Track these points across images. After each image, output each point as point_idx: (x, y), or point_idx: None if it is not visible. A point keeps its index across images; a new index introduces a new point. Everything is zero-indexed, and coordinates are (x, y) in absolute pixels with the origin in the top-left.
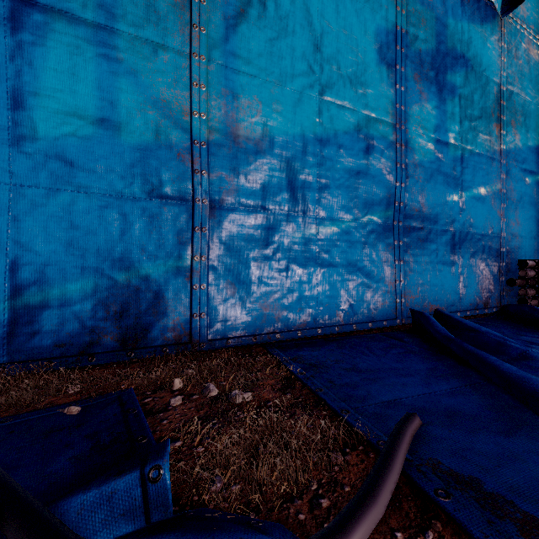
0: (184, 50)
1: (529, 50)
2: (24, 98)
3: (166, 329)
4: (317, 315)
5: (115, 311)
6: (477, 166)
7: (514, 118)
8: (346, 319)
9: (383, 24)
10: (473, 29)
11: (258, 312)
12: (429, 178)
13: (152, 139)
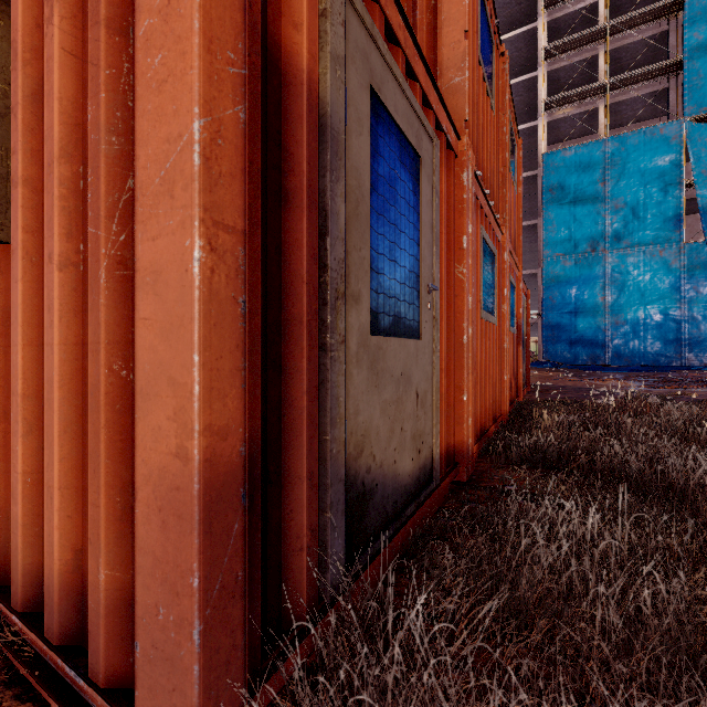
0: (603, 310)
1: None
2: (576, 326)
3: (600, 363)
4: (643, 363)
5: (590, 359)
6: None
7: None
8: (655, 365)
9: (674, 278)
10: None
11: (622, 361)
12: (703, 320)
13: (597, 328)
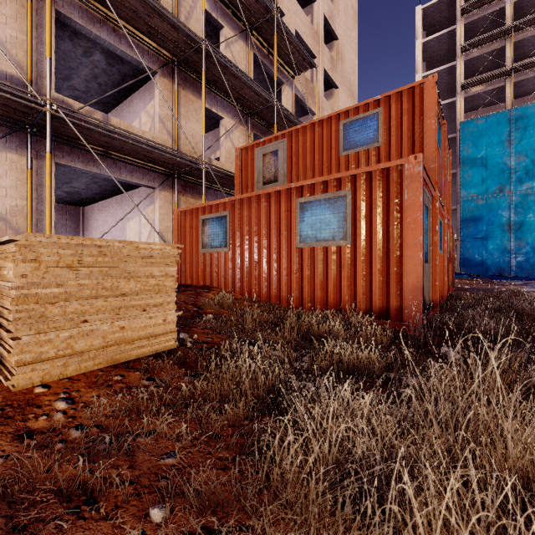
0: (509, 235)
1: None
2: (486, 248)
3: (506, 274)
4: None
5: (498, 271)
6: None
7: None
8: None
9: None
10: None
11: (524, 273)
12: None
13: (503, 249)
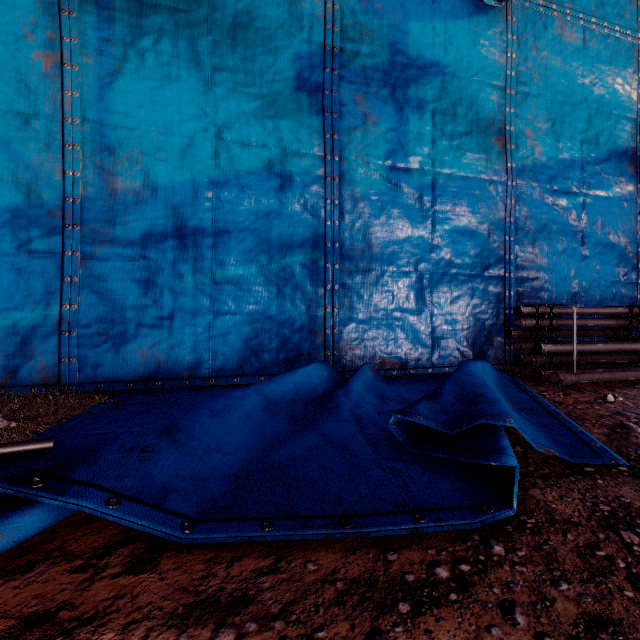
0: (54, 115)
1: (562, 36)
2: None
3: (36, 371)
4: (211, 364)
5: None
6: (461, 192)
7: (533, 126)
8: (251, 370)
9: (305, 47)
10: (454, 27)
11: (137, 358)
12: (378, 212)
13: (22, 200)
